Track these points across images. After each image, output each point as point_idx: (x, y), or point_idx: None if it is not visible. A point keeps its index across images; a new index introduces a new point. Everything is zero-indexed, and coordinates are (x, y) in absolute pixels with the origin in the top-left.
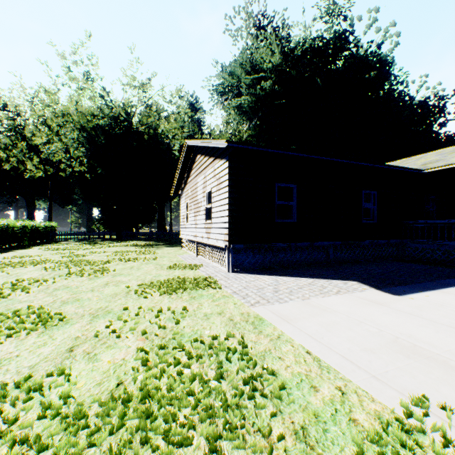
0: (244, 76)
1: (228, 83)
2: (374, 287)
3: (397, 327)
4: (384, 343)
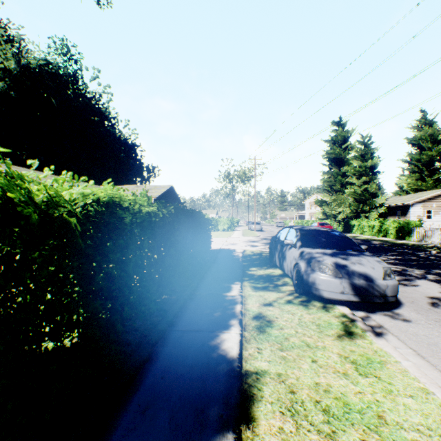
0: None
1: None
2: None
3: None
4: None
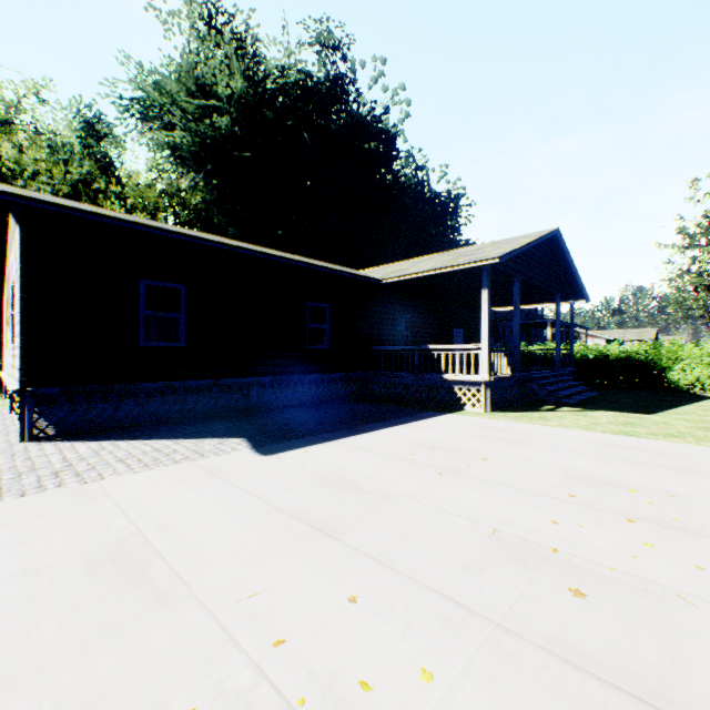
0: (184, 97)
1: (153, 101)
2: (255, 445)
3: (173, 512)
4: (92, 549)
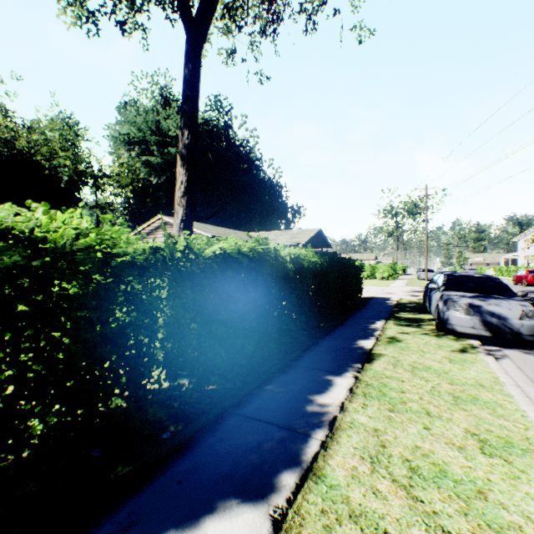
0: (150, 133)
1: (135, 136)
2: None
3: None
4: None
